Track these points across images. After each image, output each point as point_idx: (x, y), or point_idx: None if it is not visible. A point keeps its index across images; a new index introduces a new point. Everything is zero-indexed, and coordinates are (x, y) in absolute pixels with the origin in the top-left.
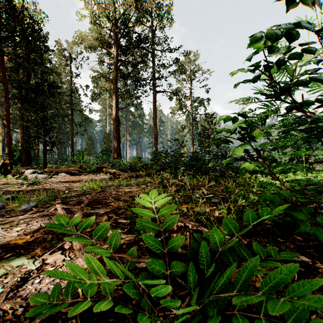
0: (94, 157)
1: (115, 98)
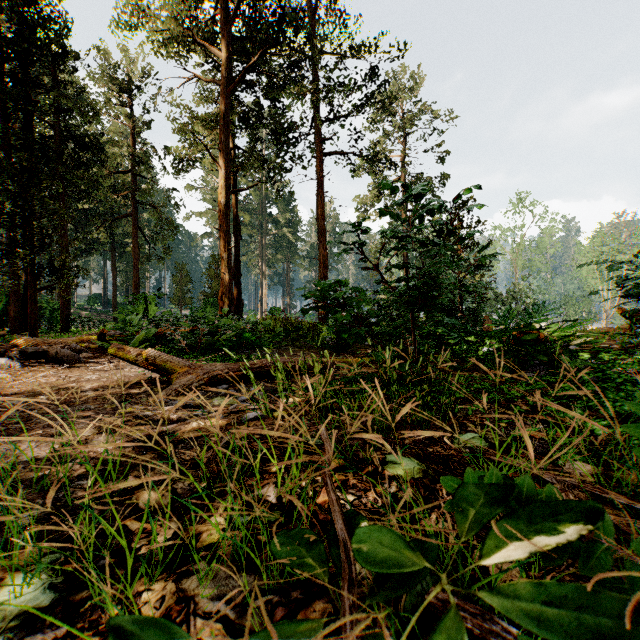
0: (192, 311)
1: (224, 164)
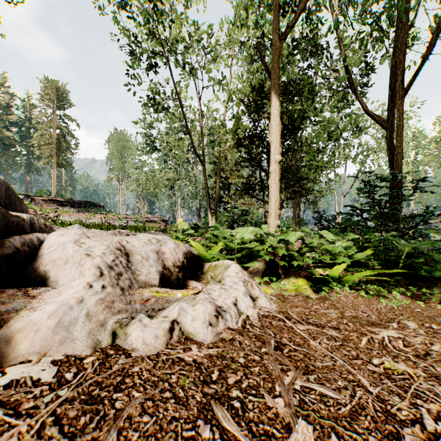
0: None
1: None
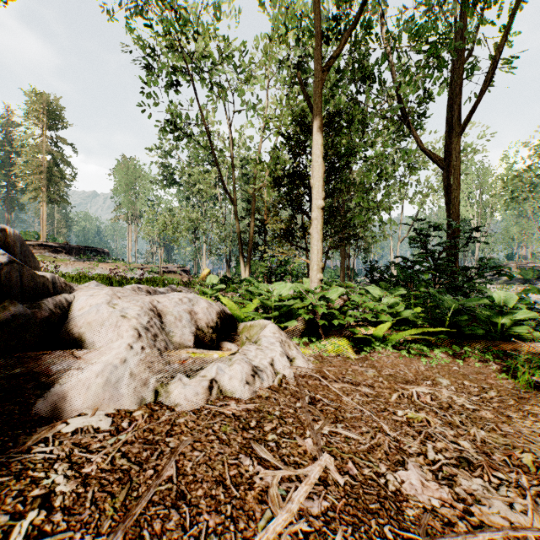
0: None
1: None
